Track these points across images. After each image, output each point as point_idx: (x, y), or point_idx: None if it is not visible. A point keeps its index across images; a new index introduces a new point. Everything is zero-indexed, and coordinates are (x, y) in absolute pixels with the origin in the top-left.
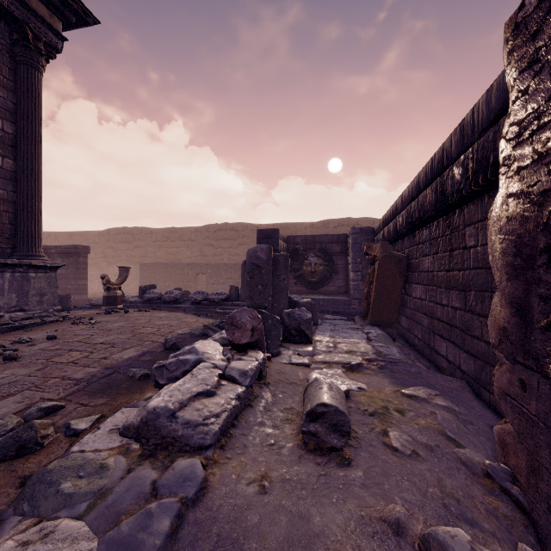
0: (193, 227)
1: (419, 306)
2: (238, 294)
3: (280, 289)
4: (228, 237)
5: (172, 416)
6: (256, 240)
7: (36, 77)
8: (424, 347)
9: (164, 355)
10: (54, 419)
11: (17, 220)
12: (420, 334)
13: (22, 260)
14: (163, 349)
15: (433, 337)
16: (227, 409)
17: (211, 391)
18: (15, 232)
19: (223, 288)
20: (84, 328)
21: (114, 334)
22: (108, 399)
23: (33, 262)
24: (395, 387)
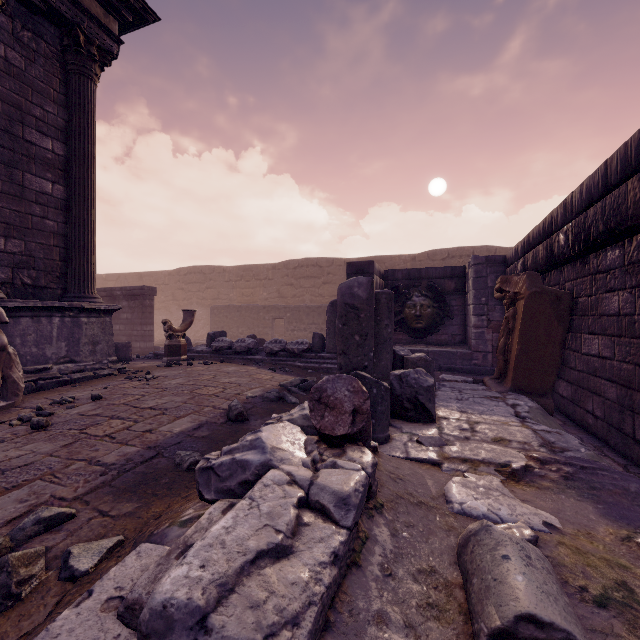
0: (270, 264)
1: (597, 367)
2: (322, 344)
3: (381, 340)
4: (310, 274)
5: (200, 625)
6: (343, 278)
7: (89, 88)
8: (607, 431)
9: (225, 428)
10: (55, 539)
11: (69, 256)
12: (599, 410)
13: (73, 302)
14: (225, 419)
15: (631, 418)
16: (315, 597)
17: (283, 545)
18: (67, 270)
19: (304, 336)
20: (137, 385)
21: (169, 395)
22: (137, 505)
23: (84, 304)
24: (616, 527)
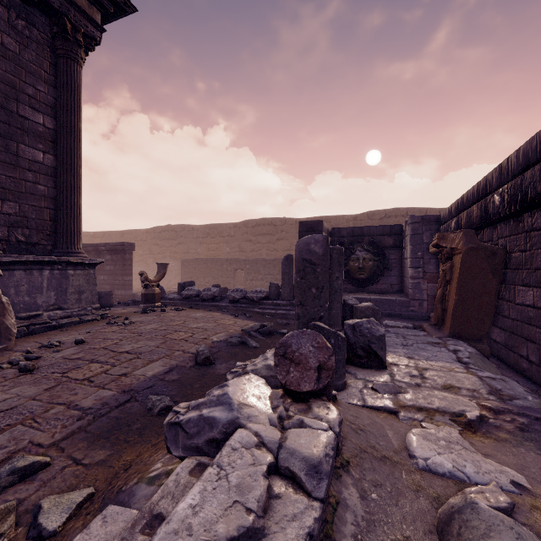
0: (232, 223)
1: (532, 316)
2: (278, 293)
3: (332, 290)
4: (266, 232)
5: None
6: (294, 235)
7: (75, 70)
8: None
9: (194, 372)
10: (28, 490)
11: (57, 217)
12: (534, 356)
13: (61, 257)
14: (194, 363)
15: None
16: None
17: (255, 528)
18: (56, 229)
19: (261, 284)
20: (117, 330)
21: (144, 340)
22: (109, 453)
23: (71, 259)
24: None
